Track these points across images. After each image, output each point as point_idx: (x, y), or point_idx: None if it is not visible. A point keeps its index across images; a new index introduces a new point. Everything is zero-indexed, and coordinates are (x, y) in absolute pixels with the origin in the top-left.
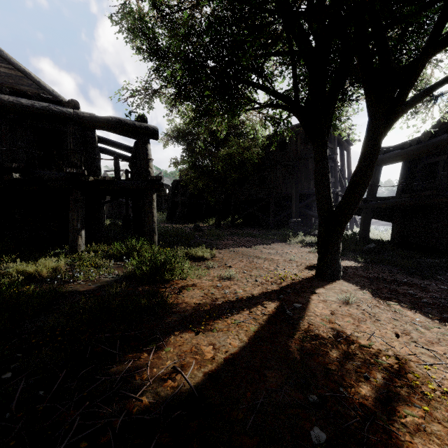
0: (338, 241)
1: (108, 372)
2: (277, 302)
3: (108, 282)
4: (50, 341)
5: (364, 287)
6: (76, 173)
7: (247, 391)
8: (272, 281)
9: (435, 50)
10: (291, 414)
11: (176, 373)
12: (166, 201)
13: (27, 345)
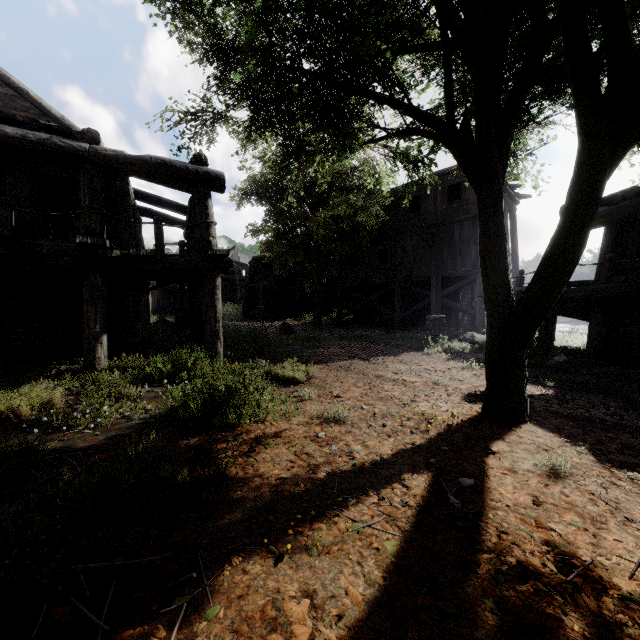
0: (523, 357)
1: None
2: (428, 475)
3: (130, 428)
4: None
5: (573, 438)
6: (92, 244)
7: None
8: (412, 427)
9: None
10: None
11: None
12: (242, 287)
13: None
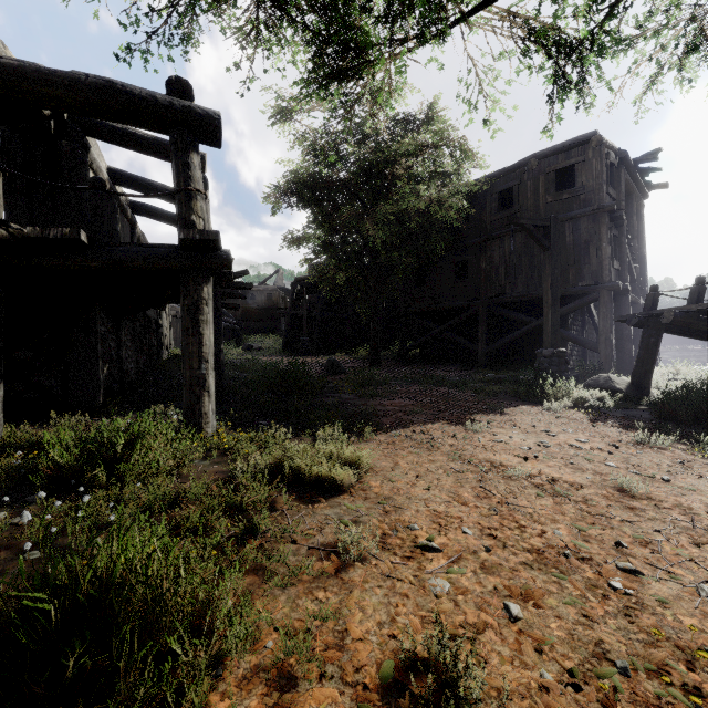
0: None
1: None
2: None
3: None
4: None
5: None
6: None
7: None
8: None
9: None
10: None
11: None
12: (283, 315)
13: None
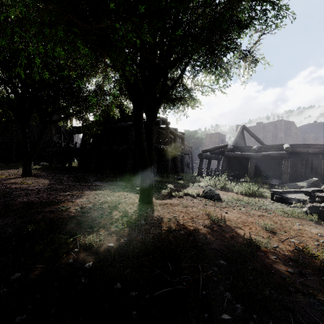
0: (30, 163)
1: None
2: None
3: None
4: None
5: (38, 177)
6: None
7: None
8: None
9: (56, 111)
10: None
11: None
12: None
13: None
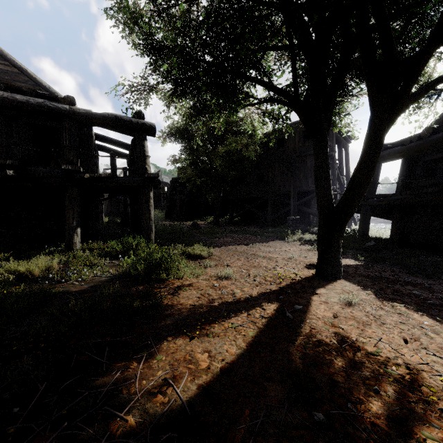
0: (339, 240)
1: (92, 384)
2: (277, 304)
3: (101, 282)
4: (33, 348)
5: (366, 287)
6: (72, 170)
7: (245, 408)
8: (271, 281)
9: (442, 40)
10: (295, 437)
11: (167, 386)
12: (165, 198)
13: (8, 352)
